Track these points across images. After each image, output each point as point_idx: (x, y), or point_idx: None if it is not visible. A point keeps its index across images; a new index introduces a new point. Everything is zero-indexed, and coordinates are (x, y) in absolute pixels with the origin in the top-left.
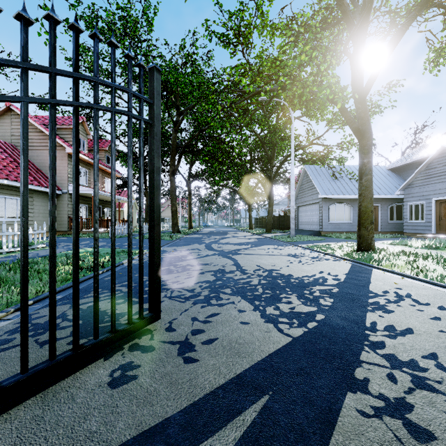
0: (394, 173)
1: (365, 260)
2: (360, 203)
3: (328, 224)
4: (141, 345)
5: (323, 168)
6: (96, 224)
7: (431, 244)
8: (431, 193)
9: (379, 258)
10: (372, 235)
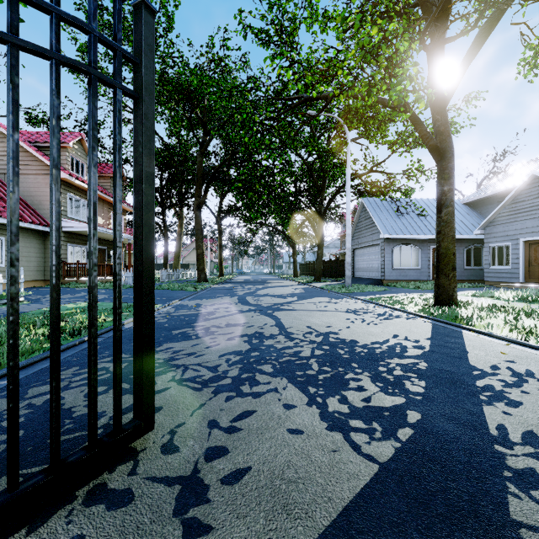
0: (470, 209)
1: (449, 318)
2: (439, 243)
3: (392, 270)
4: (109, 488)
5: (384, 202)
6: (12, 269)
7: (524, 296)
8: (519, 232)
9: (467, 315)
10: (454, 285)
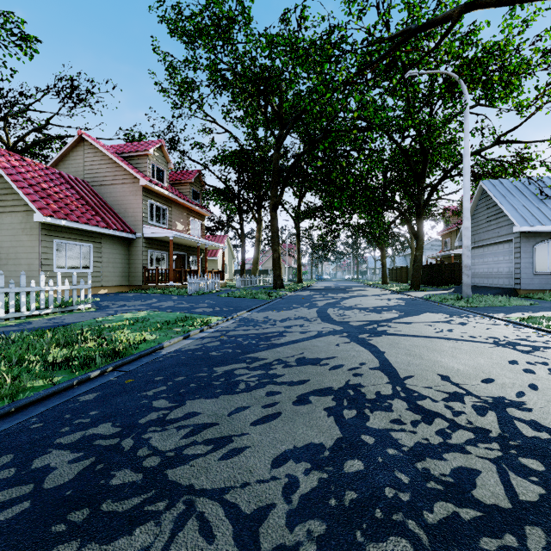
0: None
1: None
2: None
3: (533, 276)
4: None
5: (517, 184)
6: None
7: None
8: None
9: None
10: None
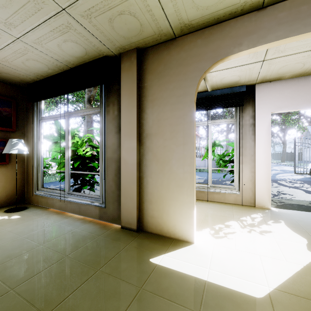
0: None
1: None
2: None
3: None
4: None
5: None
6: None
7: None
8: None
9: None
10: None
